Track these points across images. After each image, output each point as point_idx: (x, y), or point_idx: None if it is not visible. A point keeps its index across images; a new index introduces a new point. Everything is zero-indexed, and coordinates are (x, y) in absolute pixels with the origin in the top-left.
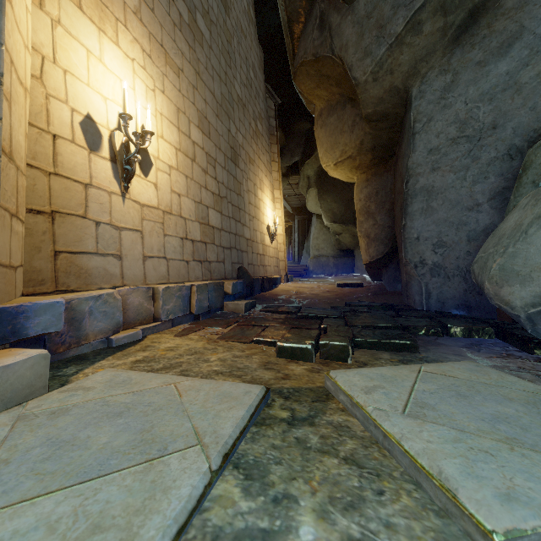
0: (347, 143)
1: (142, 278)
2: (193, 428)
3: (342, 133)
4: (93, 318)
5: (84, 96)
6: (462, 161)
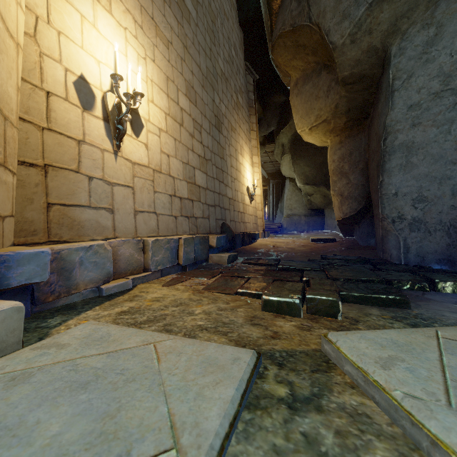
0: (321, 108)
1: (133, 231)
2: (169, 416)
3: (317, 98)
4: (83, 268)
5: (77, 58)
6: (446, 114)
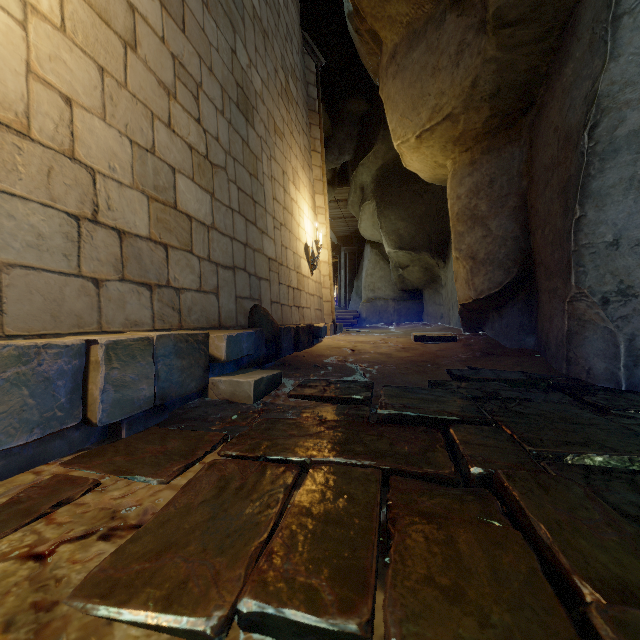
0: (444, 90)
1: None
2: None
3: (436, 72)
4: None
5: None
6: None
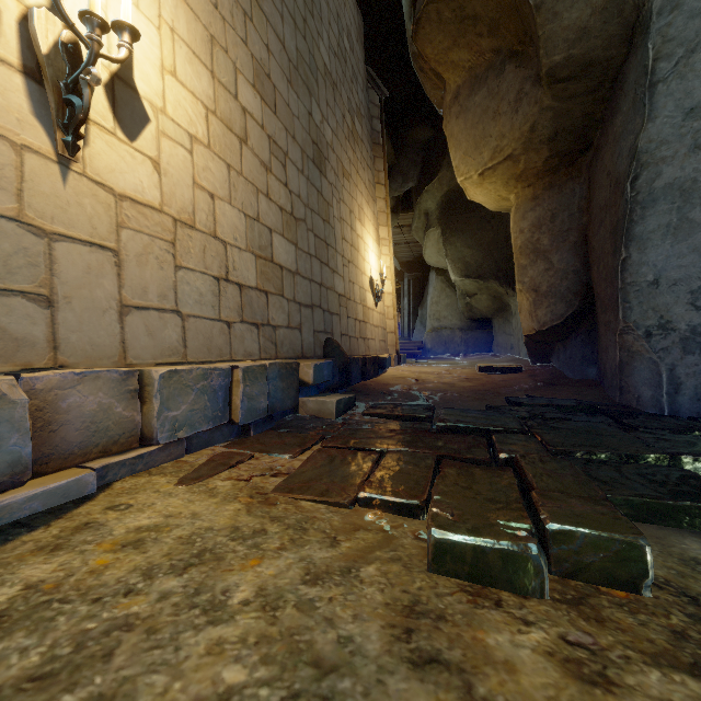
0: (504, 133)
1: (115, 351)
2: None
3: (497, 117)
4: None
5: None
6: None
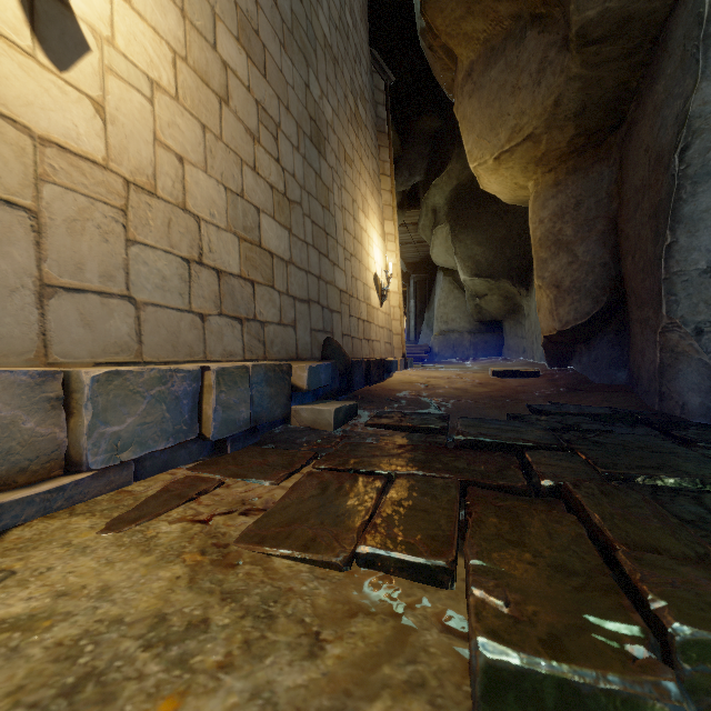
0: (524, 109)
1: (31, 346)
2: None
3: (516, 91)
4: None
5: None
6: None
